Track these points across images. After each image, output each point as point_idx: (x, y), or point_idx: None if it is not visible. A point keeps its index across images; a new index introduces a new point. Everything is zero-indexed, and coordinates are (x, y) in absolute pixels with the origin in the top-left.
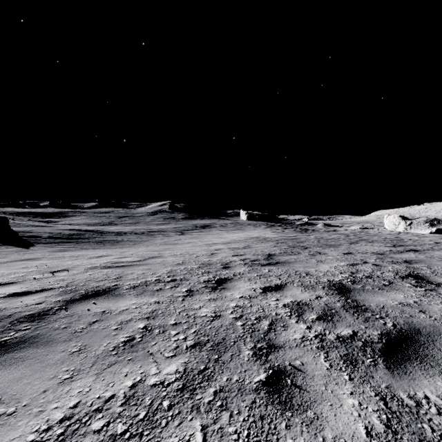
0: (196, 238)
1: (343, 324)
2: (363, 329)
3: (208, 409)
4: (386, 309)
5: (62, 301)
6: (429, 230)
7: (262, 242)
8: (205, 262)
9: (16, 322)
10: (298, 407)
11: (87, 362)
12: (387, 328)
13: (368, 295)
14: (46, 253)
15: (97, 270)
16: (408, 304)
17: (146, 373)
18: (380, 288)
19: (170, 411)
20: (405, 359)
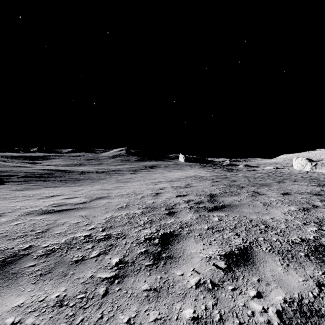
0: (144, 176)
1: None
2: None
3: None
4: None
5: None
6: None
7: (200, 180)
8: (149, 205)
9: None
10: None
11: None
12: None
13: None
14: (6, 192)
15: (31, 217)
16: None
17: None
18: None
19: None
20: None
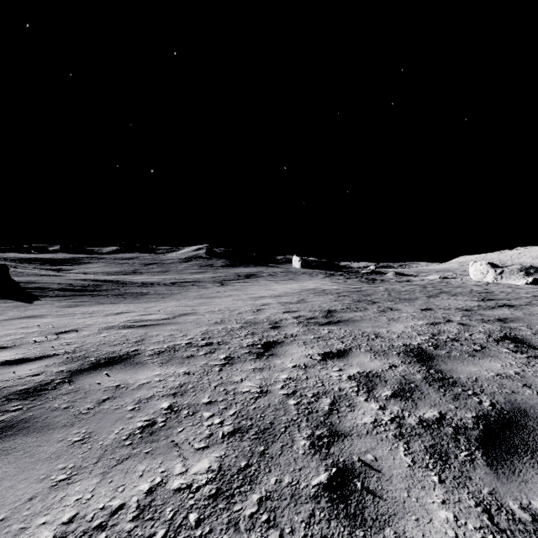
0: (239, 290)
1: (426, 403)
2: (453, 410)
3: (250, 525)
4: (480, 383)
5: (66, 371)
6: (525, 280)
7: (320, 295)
8: (249, 321)
9: (4, 400)
10: (372, 522)
11: (91, 456)
12: (484, 408)
13: (456, 364)
14: (53, 308)
15: (114, 330)
16: (508, 376)
17: (169, 473)
18: (471, 354)
19: (198, 529)
20: (511, 452)
